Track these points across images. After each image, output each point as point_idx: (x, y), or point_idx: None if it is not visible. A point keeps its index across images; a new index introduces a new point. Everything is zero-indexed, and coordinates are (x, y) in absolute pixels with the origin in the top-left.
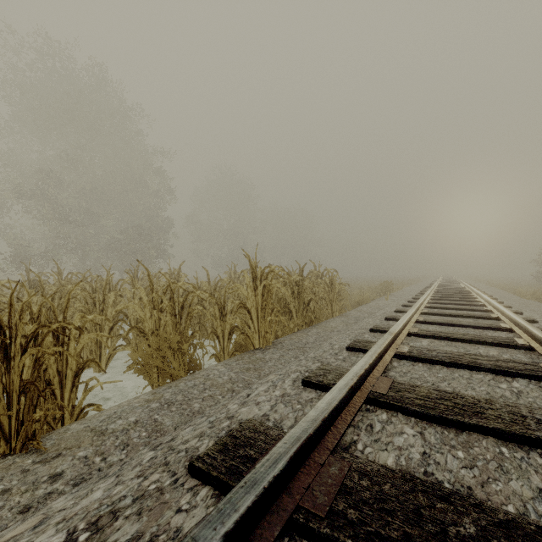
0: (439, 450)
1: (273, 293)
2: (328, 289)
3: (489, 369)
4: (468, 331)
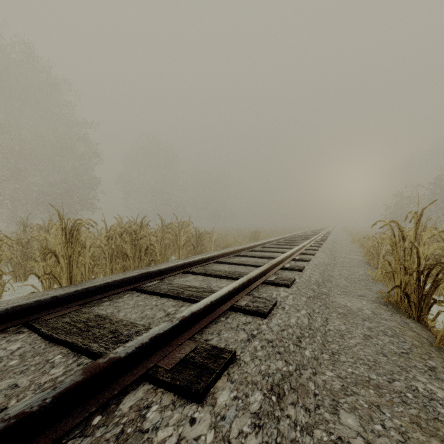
0: (3, 361)
1: (112, 241)
2: (176, 237)
3: (182, 298)
4: (242, 269)
